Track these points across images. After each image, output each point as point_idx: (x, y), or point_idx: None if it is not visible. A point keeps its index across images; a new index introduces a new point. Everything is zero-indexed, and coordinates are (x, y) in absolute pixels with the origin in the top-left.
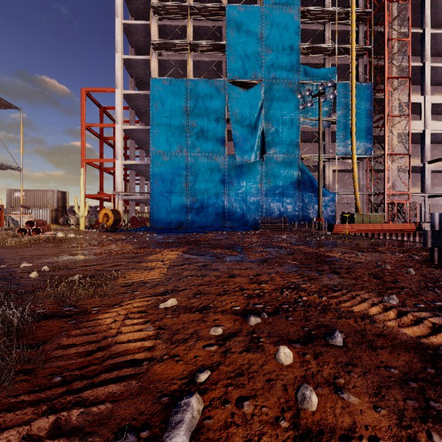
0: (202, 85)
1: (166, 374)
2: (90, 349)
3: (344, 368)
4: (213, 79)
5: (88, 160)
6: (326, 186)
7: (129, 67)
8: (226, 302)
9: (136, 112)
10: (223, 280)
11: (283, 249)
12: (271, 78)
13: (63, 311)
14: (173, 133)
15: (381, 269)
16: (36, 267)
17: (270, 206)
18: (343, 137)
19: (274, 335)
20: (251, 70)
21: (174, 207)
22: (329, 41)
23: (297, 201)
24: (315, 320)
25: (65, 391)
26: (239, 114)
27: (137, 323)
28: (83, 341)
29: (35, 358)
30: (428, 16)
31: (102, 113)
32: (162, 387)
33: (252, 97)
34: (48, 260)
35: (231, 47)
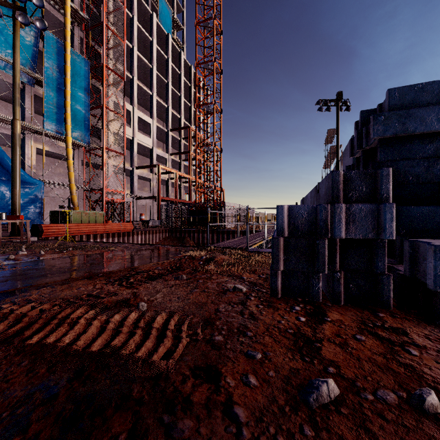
0: None
1: None
2: None
3: None
4: None
5: None
6: (26, 170)
7: None
8: None
9: None
10: None
11: None
12: None
13: None
14: None
15: (367, 435)
16: None
17: None
18: (54, 109)
19: None
20: None
21: None
22: None
23: None
24: None
25: None
26: None
27: None
28: None
29: None
30: (136, 37)
31: None
32: None
33: None
34: None
35: None
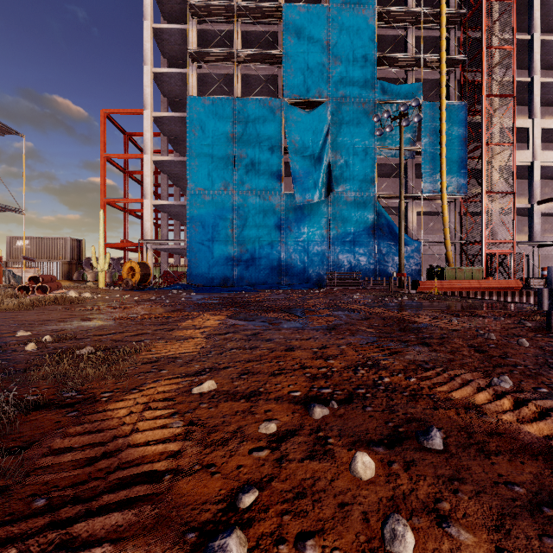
0: (252, 106)
1: (196, 495)
2: (92, 455)
3: (448, 485)
4: (266, 97)
5: (109, 200)
6: (409, 233)
7: (161, 83)
8: (282, 386)
9: (169, 139)
10: (278, 354)
11: (355, 313)
12: (340, 96)
13: (62, 398)
14: (215, 166)
15: (484, 339)
16: (35, 337)
17: (338, 258)
18: (430, 171)
19: (347, 433)
20: (314, 87)
21: (217, 259)
22: (412, 50)
23: (372, 251)
24: (403, 412)
25: (47, 524)
26: (299, 142)
27: (161, 416)
28: (83, 443)
29: (13, 470)
30: (537, 18)
31: (127, 141)
32: (189, 515)
33: (315, 120)
34: (53, 327)
35: (289, 58)
